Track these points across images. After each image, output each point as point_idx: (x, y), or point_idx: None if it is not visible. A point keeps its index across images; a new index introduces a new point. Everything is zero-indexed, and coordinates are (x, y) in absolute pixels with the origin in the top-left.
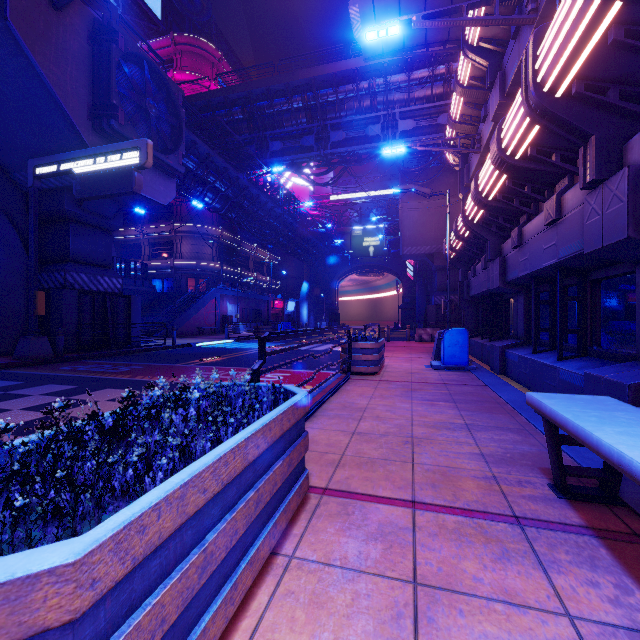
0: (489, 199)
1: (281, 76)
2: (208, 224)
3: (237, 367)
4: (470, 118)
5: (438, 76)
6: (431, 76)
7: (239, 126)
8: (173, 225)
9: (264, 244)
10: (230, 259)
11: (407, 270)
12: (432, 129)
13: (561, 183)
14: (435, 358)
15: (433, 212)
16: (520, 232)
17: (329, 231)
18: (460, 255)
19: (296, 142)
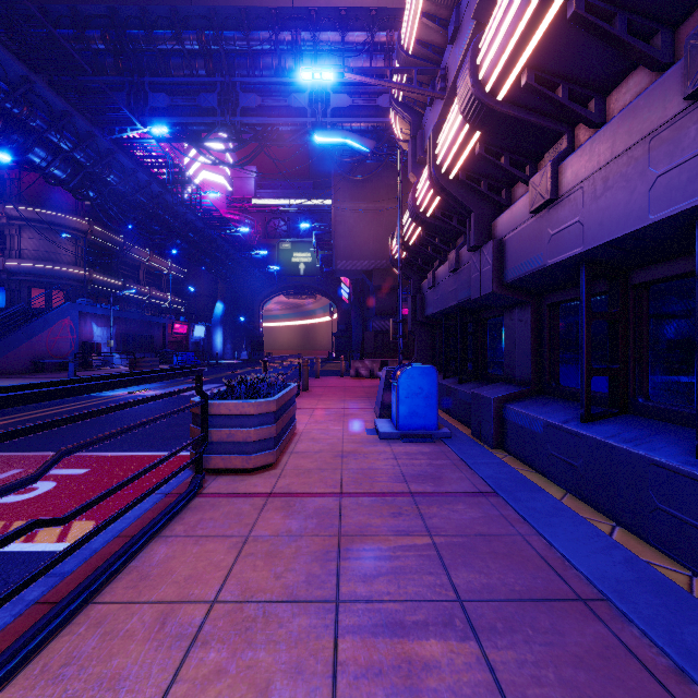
0: (499, 96)
1: None
2: (67, 212)
3: None
4: (429, 47)
5: (378, 44)
6: (370, 41)
7: (100, 62)
8: (3, 207)
9: (163, 251)
10: (107, 266)
11: (342, 292)
12: (371, 112)
13: None
14: (381, 412)
15: (372, 219)
16: (555, 172)
17: (250, 241)
18: (413, 256)
19: (190, 99)
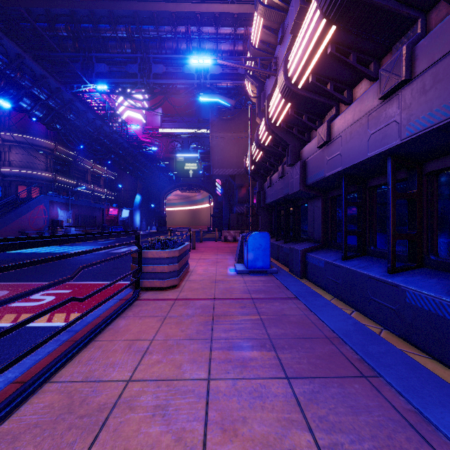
0: (299, 86)
1: (105, 2)
2: (41, 137)
3: (7, 282)
4: (267, 45)
5: (239, 35)
6: (234, 33)
7: (64, 43)
8: None
9: (102, 161)
10: (66, 171)
11: (216, 188)
12: (234, 77)
13: (404, 38)
14: (239, 260)
15: (235, 143)
16: (329, 126)
17: (158, 155)
18: (258, 168)
19: (121, 67)
